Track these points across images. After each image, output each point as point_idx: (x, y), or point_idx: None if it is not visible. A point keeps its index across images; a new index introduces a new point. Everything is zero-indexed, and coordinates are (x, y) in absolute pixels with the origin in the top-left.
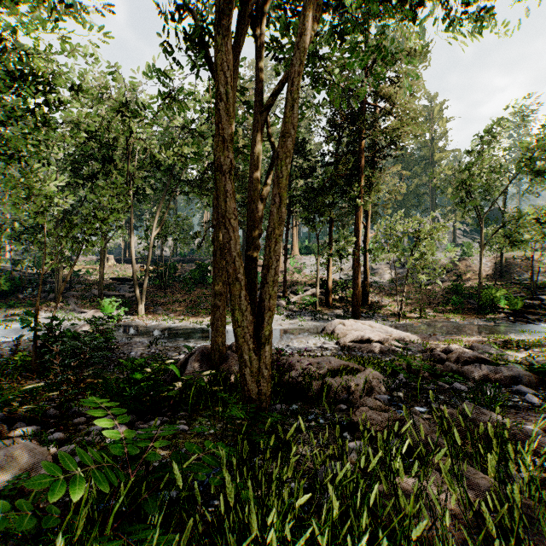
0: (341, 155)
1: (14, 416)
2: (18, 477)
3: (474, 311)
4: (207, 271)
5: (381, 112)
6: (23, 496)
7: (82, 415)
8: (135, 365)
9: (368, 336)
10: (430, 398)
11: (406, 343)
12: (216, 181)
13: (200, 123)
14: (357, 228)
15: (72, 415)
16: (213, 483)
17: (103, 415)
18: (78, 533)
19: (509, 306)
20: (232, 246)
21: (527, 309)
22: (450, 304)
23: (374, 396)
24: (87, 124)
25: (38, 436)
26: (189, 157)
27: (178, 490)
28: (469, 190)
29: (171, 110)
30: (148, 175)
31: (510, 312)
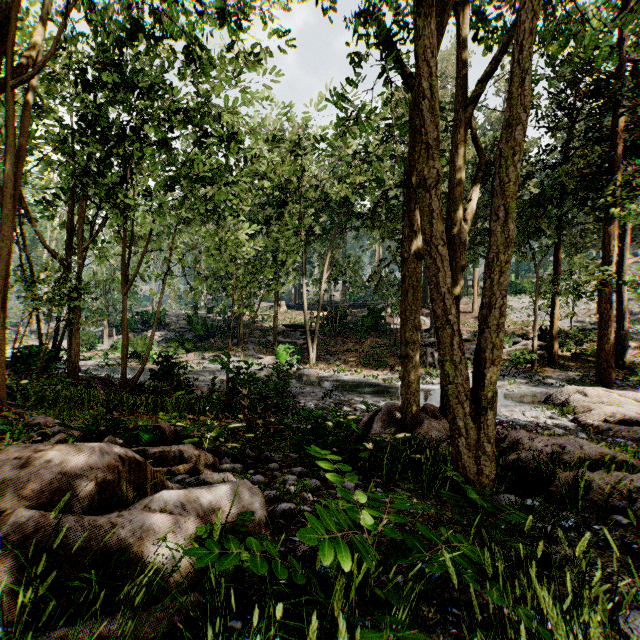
0: (576, 148)
1: (219, 451)
2: (244, 514)
3: None
4: (381, 317)
5: None
6: (248, 534)
7: (273, 460)
8: (312, 416)
9: (633, 415)
10: None
11: None
12: (408, 204)
13: (374, 145)
14: (605, 251)
15: (264, 459)
16: (491, 594)
17: (330, 468)
18: (338, 606)
19: None
20: (442, 279)
21: None
22: None
23: None
24: (264, 172)
25: (242, 474)
26: (362, 187)
27: (423, 583)
28: None
29: (351, 133)
30: (318, 214)
31: None
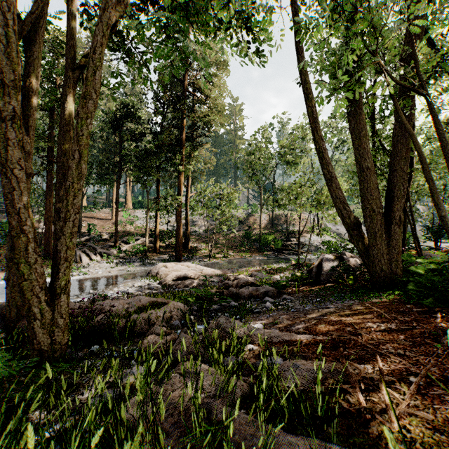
0: (167, 128)
1: None
2: None
3: (257, 250)
4: None
5: (198, 100)
6: None
7: None
8: None
9: (184, 274)
10: (211, 317)
11: (211, 277)
12: None
13: None
14: (179, 188)
15: None
16: None
17: None
18: None
19: (275, 246)
20: (16, 197)
21: (284, 247)
22: (243, 246)
23: (163, 324)
24: None
25: None
26: None
27: None
28: (254, 168)
29: None
30: None
31: (276, 250)
